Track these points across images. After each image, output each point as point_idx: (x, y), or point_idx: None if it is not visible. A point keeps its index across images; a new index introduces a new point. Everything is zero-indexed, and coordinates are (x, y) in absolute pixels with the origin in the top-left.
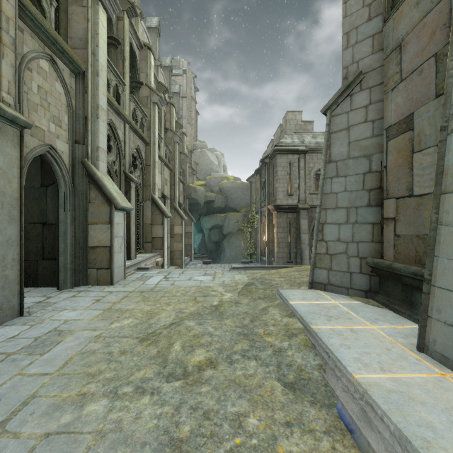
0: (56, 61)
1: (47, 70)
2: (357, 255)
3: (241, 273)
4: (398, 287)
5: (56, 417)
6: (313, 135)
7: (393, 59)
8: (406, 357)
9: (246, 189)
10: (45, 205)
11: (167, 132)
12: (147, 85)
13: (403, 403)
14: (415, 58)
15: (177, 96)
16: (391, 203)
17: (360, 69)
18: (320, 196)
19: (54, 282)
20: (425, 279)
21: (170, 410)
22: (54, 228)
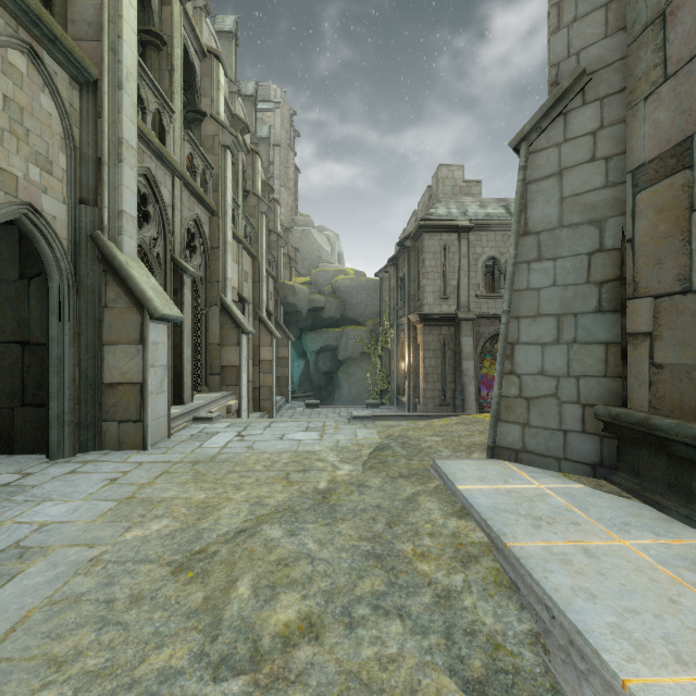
0: (41, 57)
1: (22, 70)
2: (577, 401)
3: (368, 427)
4: (659, 461)
5: None
6: (481, 203)
7: (648, 41)
8: None
9: (374, 289)
10: (27, 311)
11: (248, 197)
12: (213, 118)
13: None
14: (695, 32)
15: (265, 143)
16: (642, 306)
17: (583, 65)
18: (508, 295)
19: (42, 445)
20: None
21: None
22: (43, 351)
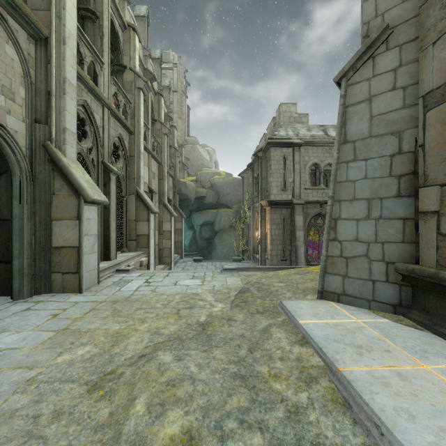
0: (6, 19)
1: None
2: (382, 259)
3: (234, 275)
4: (445, 304)
5: None
6: (308, 128)
7: (436, 2)
8: None
9: (238, 184)
10: None
11: (155, 124)
12: (131, 69)
13: None
14: None
15: (167, 90)
16: (431, 192)
17: (386, 22)
18: (332, 185)
19: (9, 289)
20: None
21: None
22: (9, 224)
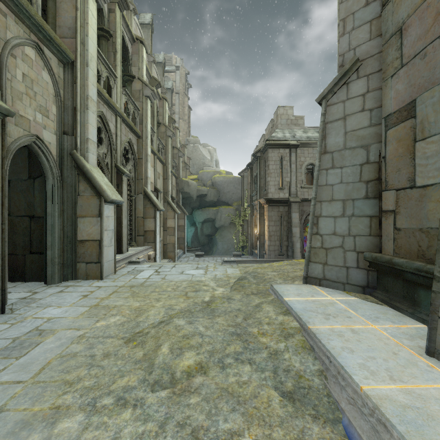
0: (43, 50)
1: (32, 58)
2: (354, 249)
3: (233, 267)
4: (398, 283)
5: (23, 437)
6: (304, 130)
7: (393, 44)
8: (416, 362)
9: (238, 183)
10: (33, 198)
11: (160, 127)
12: (139, 79)
13: (422, 422)
14: (417, 41)
15: (170, 92)
16: (390, 195)
17: (357, 56)
18: (315, 188)
19: (41, 276)
20: (435, 277)
21: (154, 428)
22: (42, 221)
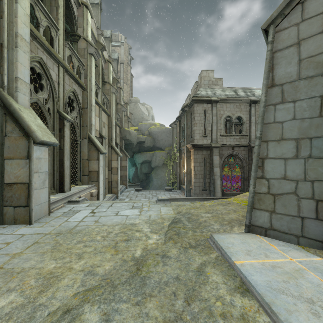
0: None
1: None
2: (312, 197)
3: (167, 205)
4: None
5: None
6: (222, 89)
7: None
8: None
9: (169, 133)
10: None
11: (105, 85)
12: (84, 38)
13: None
14: None
15: (116, 62)
16: None
17: None
18: (260, 126)
19: None
20: None
21: None
22: None
